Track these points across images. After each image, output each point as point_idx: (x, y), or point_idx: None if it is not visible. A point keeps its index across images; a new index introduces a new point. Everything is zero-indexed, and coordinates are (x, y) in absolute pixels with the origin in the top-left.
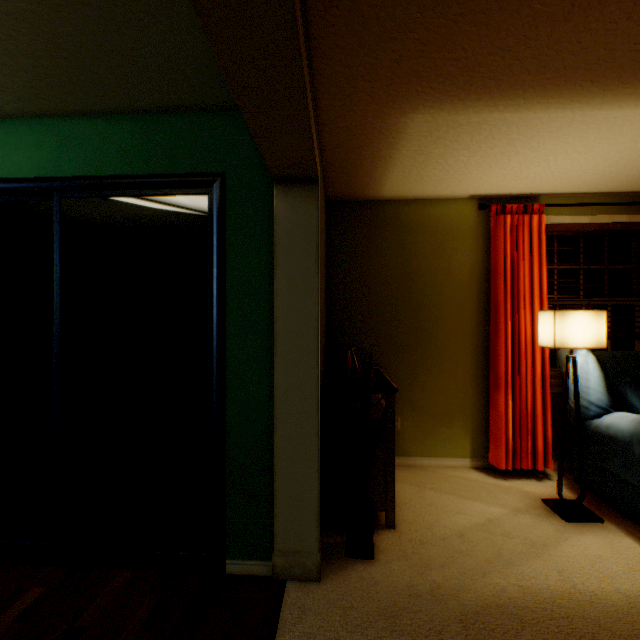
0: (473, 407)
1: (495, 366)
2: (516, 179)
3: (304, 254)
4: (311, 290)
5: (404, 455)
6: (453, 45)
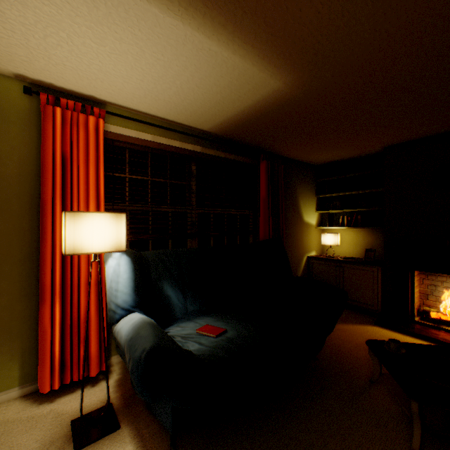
0: (25, 324)
1: (42, 275)
2: (53, 63)
3: None
4: None
5: None
6: None
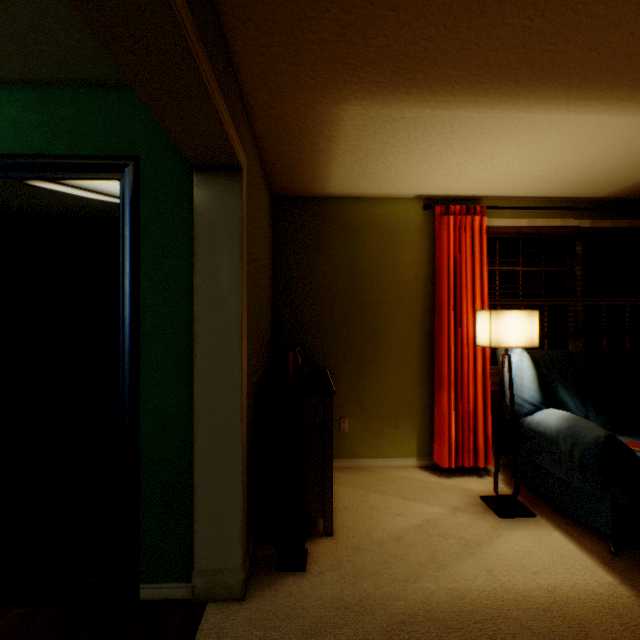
0: (419, 406)
1: (439, 365)
2: (458, 180)
3: (227, 248)
4: (235, 287)
5: (352, 457)
6: (374, 30)
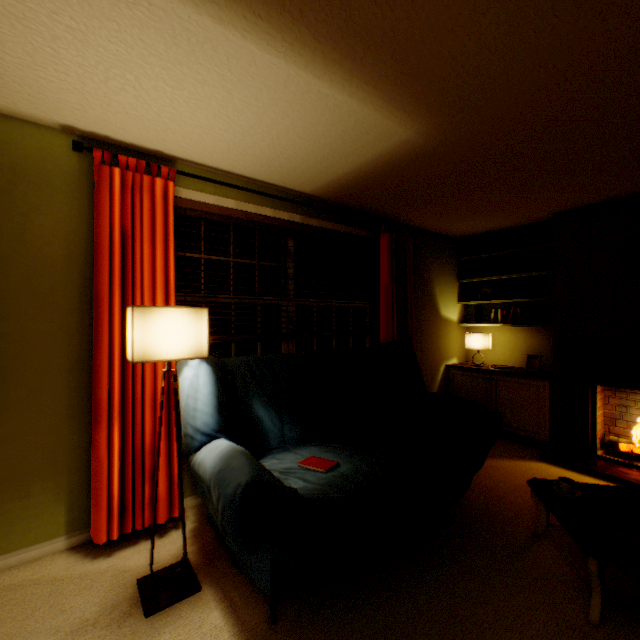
0: (73, 454)
1: (96, 389)
2: (113, 111)
3: None
4: None
5: None
6: None
